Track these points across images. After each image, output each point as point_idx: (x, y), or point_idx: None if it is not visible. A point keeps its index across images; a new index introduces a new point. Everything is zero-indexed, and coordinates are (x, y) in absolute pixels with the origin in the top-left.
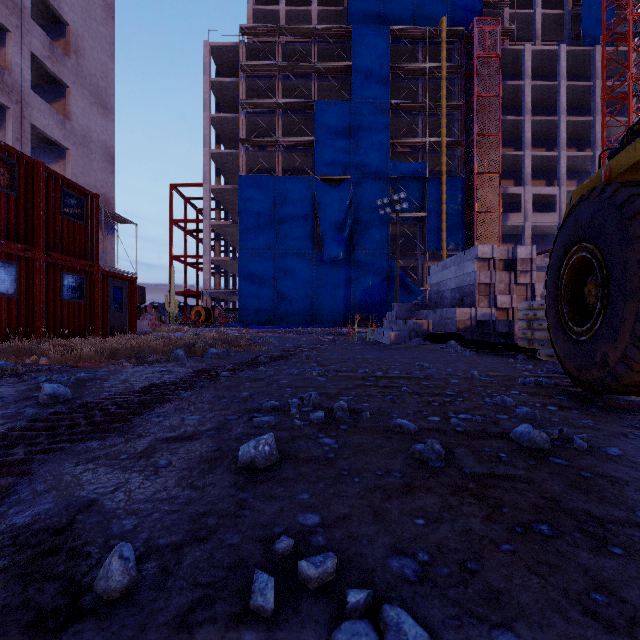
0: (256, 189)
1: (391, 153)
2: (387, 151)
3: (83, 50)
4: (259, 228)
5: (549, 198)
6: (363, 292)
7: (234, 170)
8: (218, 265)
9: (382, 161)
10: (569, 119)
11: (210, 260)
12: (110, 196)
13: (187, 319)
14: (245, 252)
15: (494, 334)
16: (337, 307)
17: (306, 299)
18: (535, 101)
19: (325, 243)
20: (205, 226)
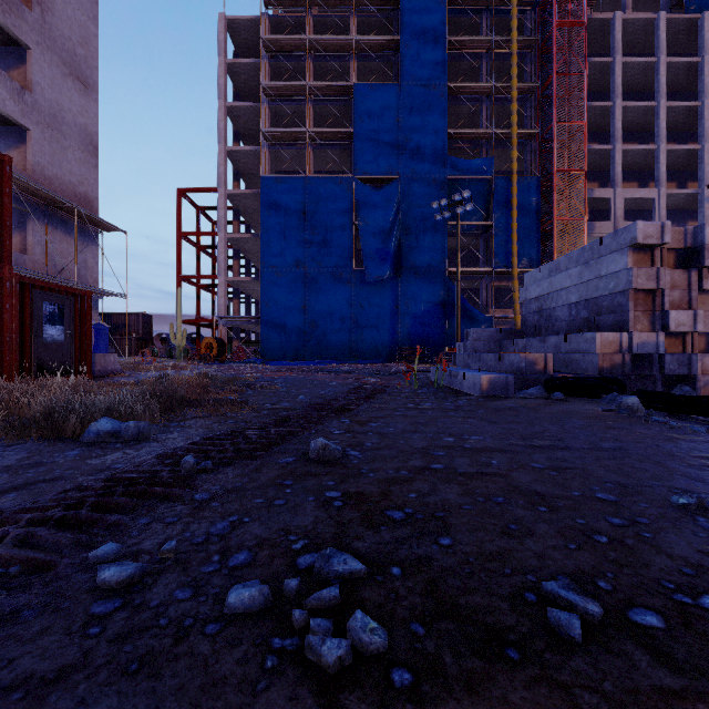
0: (281, 193)
1: (448, 149)
2: (443, 145)
3: (52, 3)
4: (285, 241)
5: (643, 204)
6: (413, 320)
7: (256, 173)
8: (237, 288)
9: (437, 157)
10: (670, 104)
11: (226, 281)
12: (92, 196)
13: (198, 353)
14: (268, 271)
15: (661, 378)
16: (381, 338)
17: (343, 328)
18: (625, 84)
19: (366, 259)
20: (220, 240)
